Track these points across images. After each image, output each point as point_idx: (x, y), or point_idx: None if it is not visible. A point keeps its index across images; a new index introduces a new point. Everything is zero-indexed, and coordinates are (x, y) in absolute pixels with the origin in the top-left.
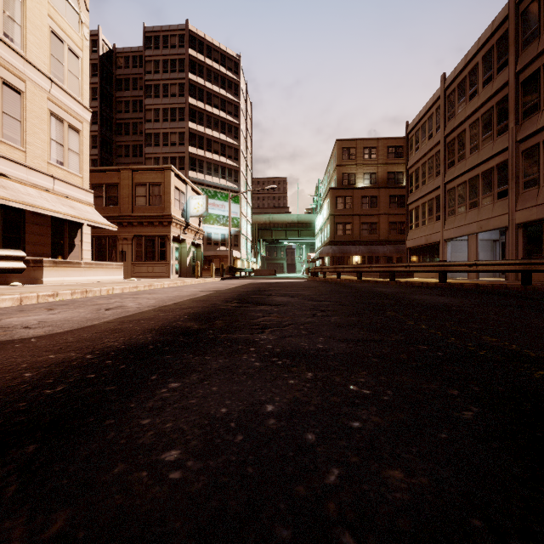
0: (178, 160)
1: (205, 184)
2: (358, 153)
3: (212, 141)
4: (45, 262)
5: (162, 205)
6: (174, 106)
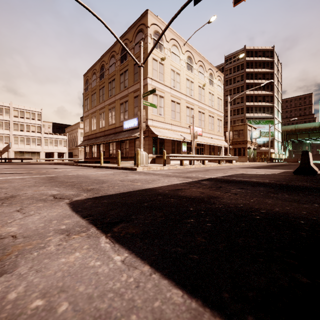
0: (240, 110)
1: (253, 118)
2: None
3: (257, 96)
4: None
5: (243, 137)
6: (238, 86)
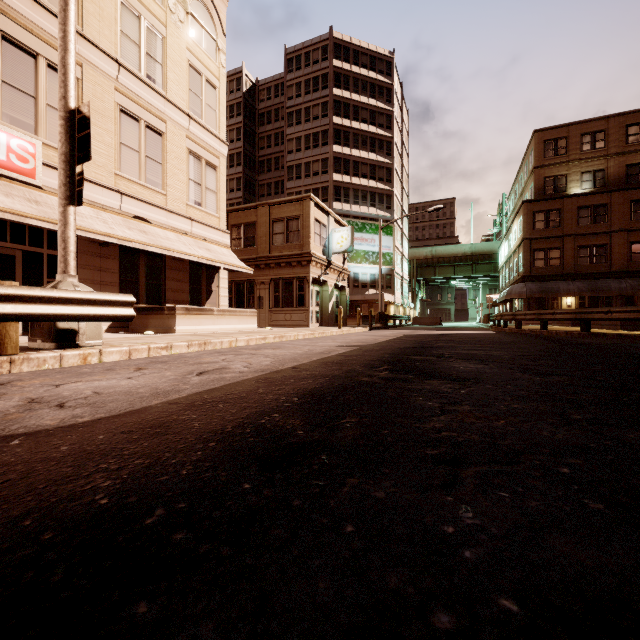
0: (320, 191)
1: (351, 216)
2: (571, 144)
3: (360, 163)
4: (178, 309)
5: (301, 241)
6: (317, 130)
